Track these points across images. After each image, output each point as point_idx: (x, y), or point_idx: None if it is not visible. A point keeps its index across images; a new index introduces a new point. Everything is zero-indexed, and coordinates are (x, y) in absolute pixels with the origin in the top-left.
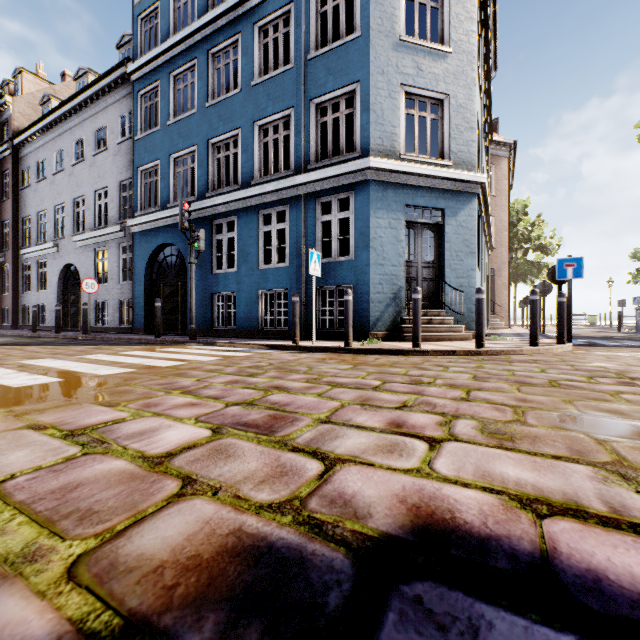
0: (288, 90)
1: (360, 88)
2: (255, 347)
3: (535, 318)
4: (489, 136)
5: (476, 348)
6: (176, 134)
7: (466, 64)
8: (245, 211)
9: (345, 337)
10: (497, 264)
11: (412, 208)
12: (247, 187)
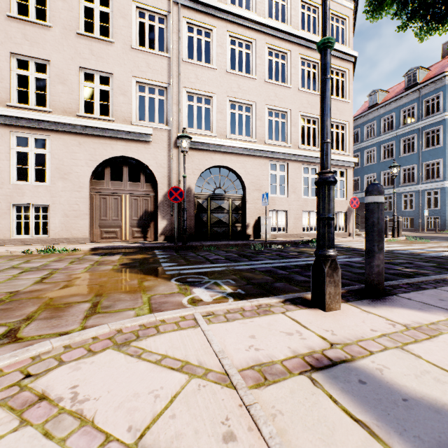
0: (413, 159)
1: (442, 161)
2: (406, 232)
3: None
4: None
5: None
6: (367, 169)
7: None
8: (396, 194)
9: (435, 230)
10: None
11: None
12: (397, 187)
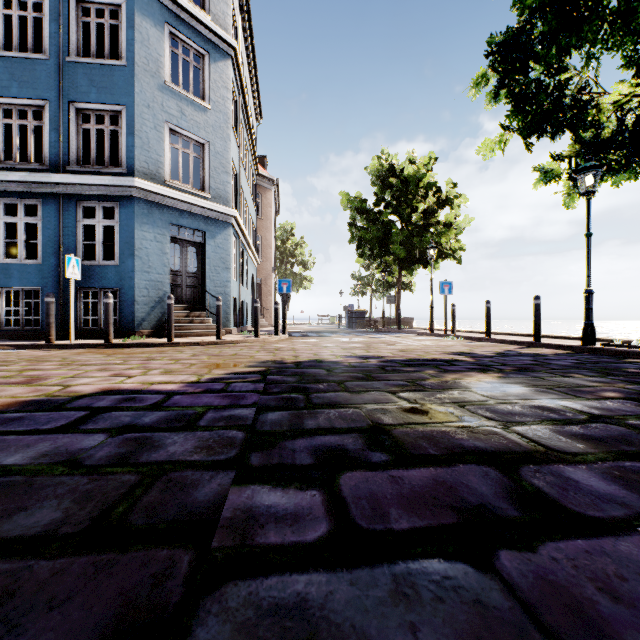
0: (41, 80)
1: (126, 112)
2: None
3: (257, 319)
4: (256, 171)
5: (216, 340)
6: None
7: (223, 122)
8: None
9: (106, 335)
10: (264, 275)
11: (178, 226)
12: None
